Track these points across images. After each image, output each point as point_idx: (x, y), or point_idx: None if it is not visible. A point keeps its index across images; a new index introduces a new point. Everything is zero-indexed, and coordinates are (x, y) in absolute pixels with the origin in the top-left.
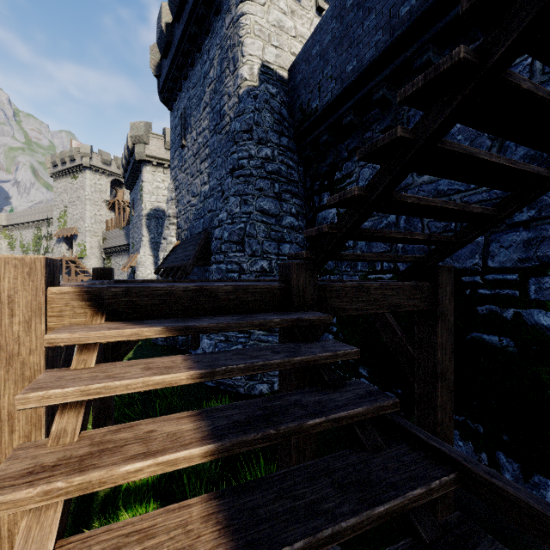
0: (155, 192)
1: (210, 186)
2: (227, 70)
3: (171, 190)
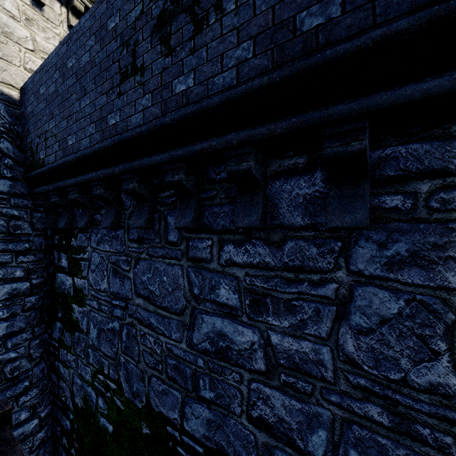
0: None
1: None
2: None
3: None
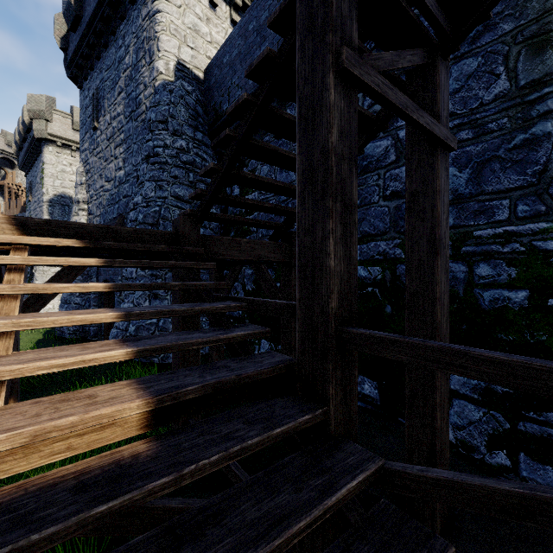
0: (61, 176)
1: (125, 171)
2: (143, 61)
3: (81, 173)
